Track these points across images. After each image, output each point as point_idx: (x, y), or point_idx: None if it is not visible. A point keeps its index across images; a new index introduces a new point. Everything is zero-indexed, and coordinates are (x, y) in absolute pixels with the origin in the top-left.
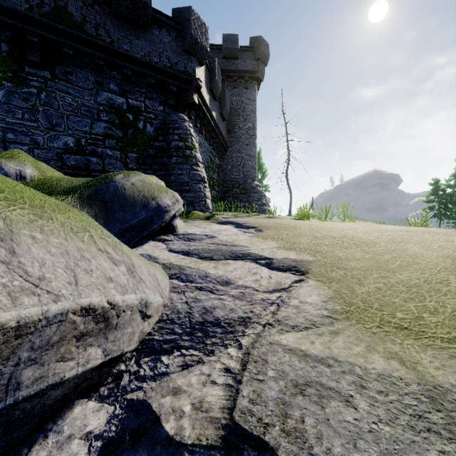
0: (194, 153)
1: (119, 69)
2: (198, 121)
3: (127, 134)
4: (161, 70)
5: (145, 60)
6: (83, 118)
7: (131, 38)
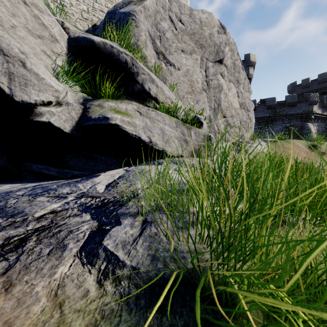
0: (311, 133)
1: (287, 117)
2: (316, 118)
3: (289, 132)
4: (300, 114)
5: (295, 113)
6: (279, 131)
7: (291, 110)
